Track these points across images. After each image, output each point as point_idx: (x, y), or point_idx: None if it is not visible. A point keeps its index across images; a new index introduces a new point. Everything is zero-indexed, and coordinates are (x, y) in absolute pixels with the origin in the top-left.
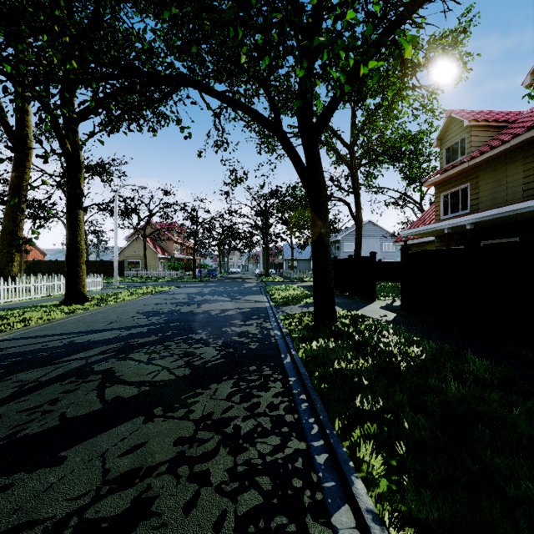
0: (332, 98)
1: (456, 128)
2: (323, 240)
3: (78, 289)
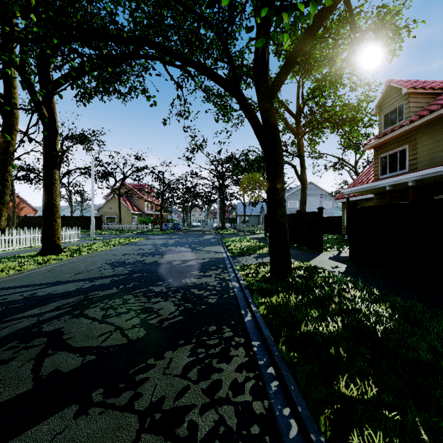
0: (288, 58)
1: (395, 95)
2: (279, 195)
3: (53, 241)
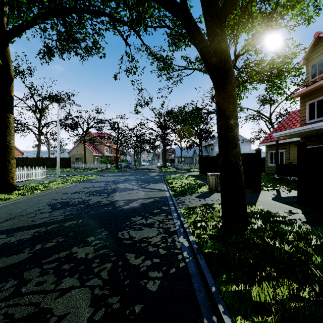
0: None
1: None
2: (232, 132)
3: (6, 181)
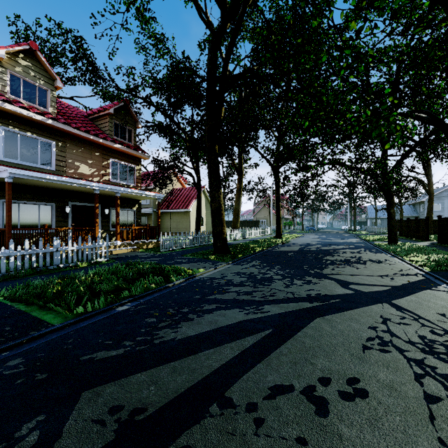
0: (395, 164)
1: None
2: (391, 214)
3: (280, 232)
